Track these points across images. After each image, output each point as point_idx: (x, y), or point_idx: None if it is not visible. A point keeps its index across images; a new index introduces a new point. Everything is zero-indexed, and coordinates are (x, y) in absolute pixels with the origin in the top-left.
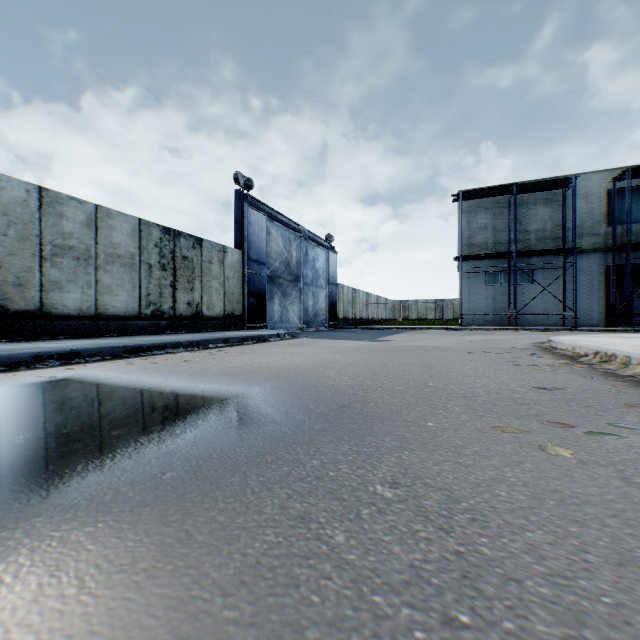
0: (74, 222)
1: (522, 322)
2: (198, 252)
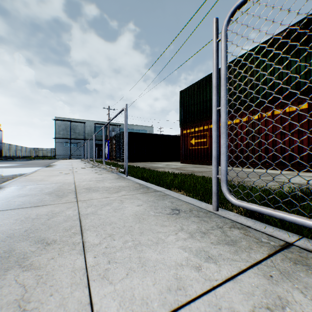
0: None
1: (75, 157)
2: None
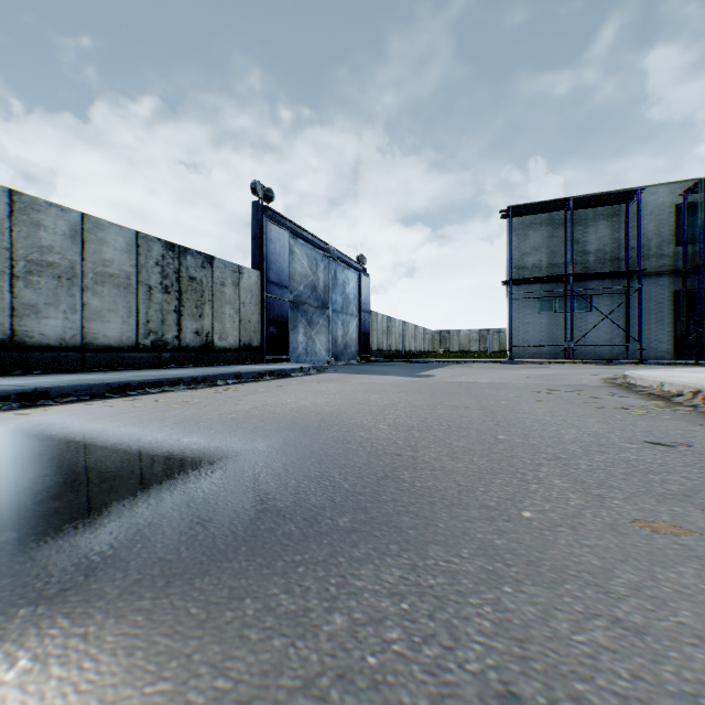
0: (54, 233)
1: (579, 354)
2: (208, 272)
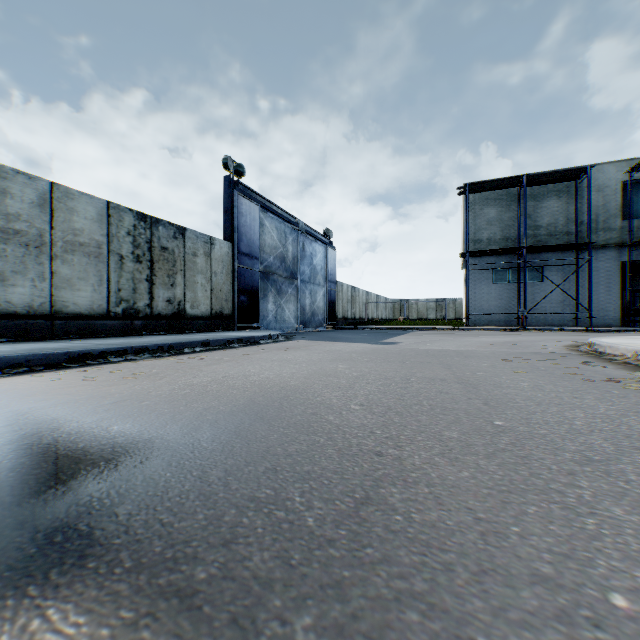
0: (22, 201)
1: (531, 322)
2: (180, 243)
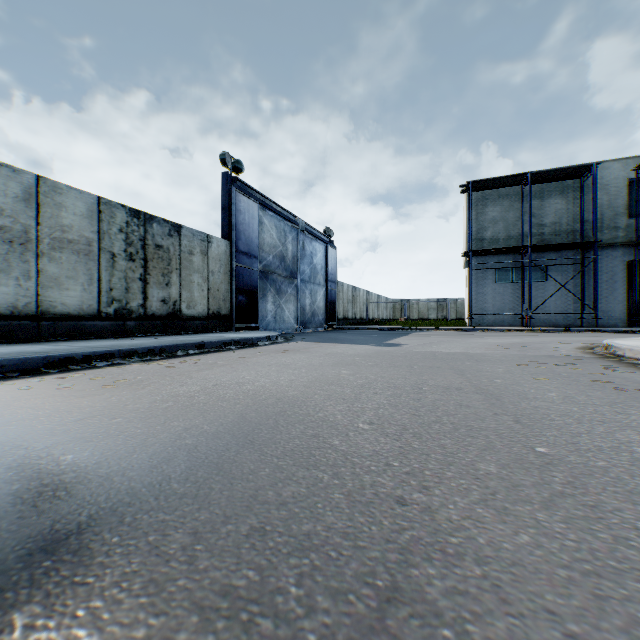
0: (5, 195)
1: (535, 322)
2: (176, 241)
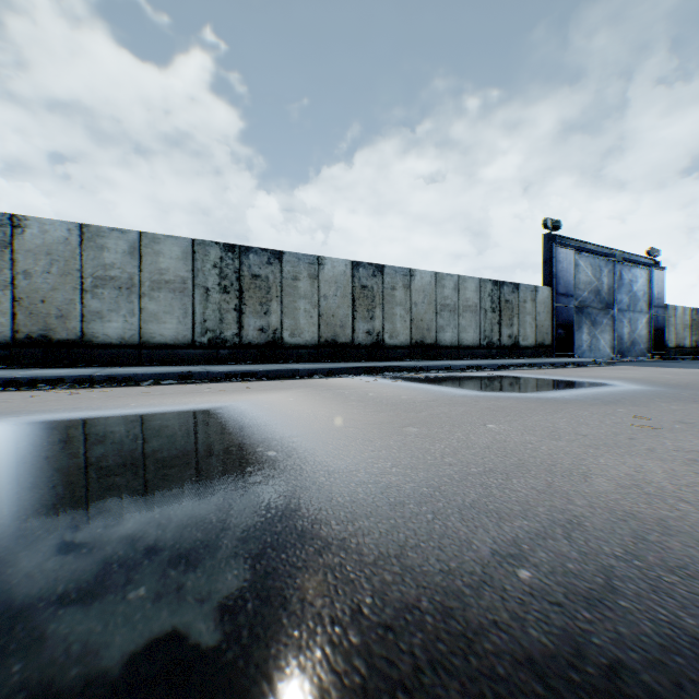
0: (448, 289)
1: None
2: (515, 295)
